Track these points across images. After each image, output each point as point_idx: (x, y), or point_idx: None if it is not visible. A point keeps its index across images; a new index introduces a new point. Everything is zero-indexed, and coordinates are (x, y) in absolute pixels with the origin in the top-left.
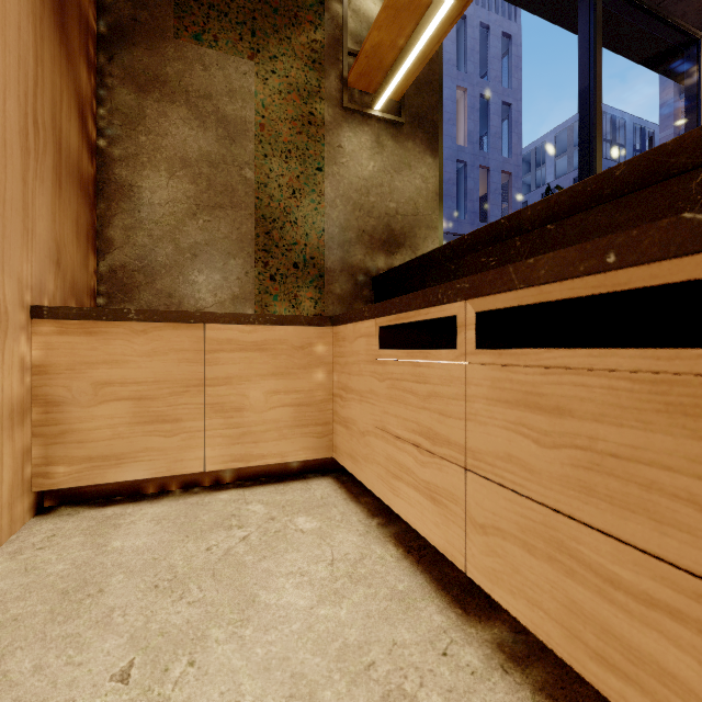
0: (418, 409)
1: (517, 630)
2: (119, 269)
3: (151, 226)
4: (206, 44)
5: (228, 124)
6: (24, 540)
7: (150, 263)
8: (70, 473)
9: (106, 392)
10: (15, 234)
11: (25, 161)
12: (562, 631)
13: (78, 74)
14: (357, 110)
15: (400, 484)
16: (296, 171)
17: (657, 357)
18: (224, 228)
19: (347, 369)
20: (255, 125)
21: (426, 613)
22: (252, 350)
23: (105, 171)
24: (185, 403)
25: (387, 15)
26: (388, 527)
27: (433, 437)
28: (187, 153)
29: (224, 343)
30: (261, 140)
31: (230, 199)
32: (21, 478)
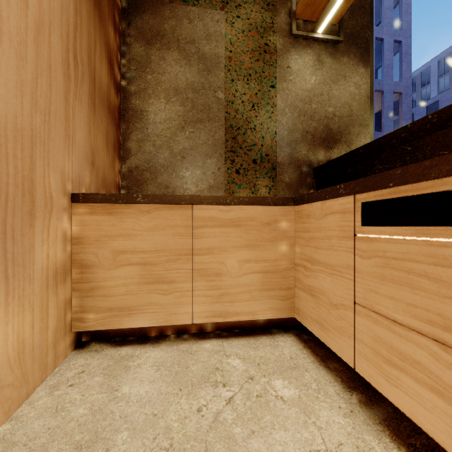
0: (441, 298)
1: None
2: (134, 169)
3: (155, 138)
4: (191, 4)
5: (206, 60)
6: (63, 373)
7: (154, 164)
8: (97, 319)
9: (122, 258)
10: (59, 138)
11: (67, 85)
12: None
13: (107, 32)
14: (303, 35)
15: (402, 375)
16: (255, 90)
17: None
18: (203, 136)
19: (312, 243)
20: (224, 58)
21: None
22: (229, 226)
23: (126, 102)
24: (178, 268)
25: None
26: (372, 407)
27: None
28: (178, 84)
29: (207, 220)
30: (229, 69)
31: (207, 114)
32: (63, 323)
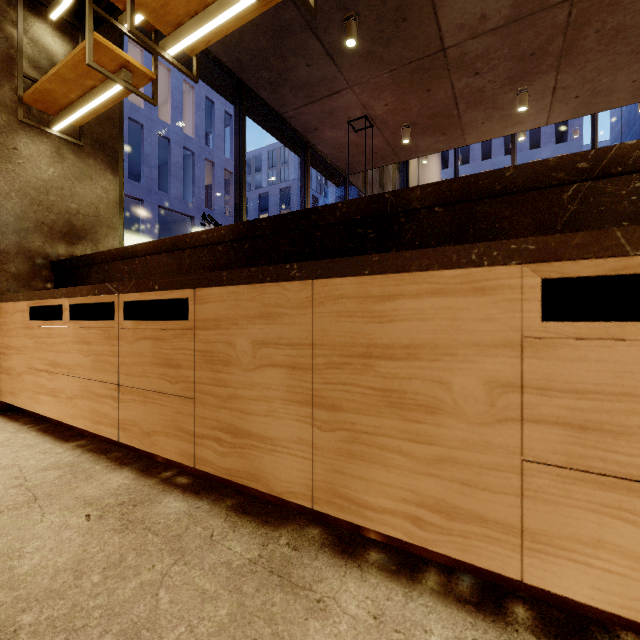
0: (49, 352)
1: (91, 440)
2: None
3: None
4: None
5: None
6: None
7: None
8: None
9: None
10: None
11: None
12: (90, 421)
13: None
14: (34, 125)
15: (41, 396)
16: None
17: (105, 323)
18: None
19: (9, 333)
20: None
21: (43, 446)
22: None
23: None
24: None
25: (57, 79)
26: (37, 426)
27: (55, 364)
28: None
29: None
30: None
31: None
32: None
